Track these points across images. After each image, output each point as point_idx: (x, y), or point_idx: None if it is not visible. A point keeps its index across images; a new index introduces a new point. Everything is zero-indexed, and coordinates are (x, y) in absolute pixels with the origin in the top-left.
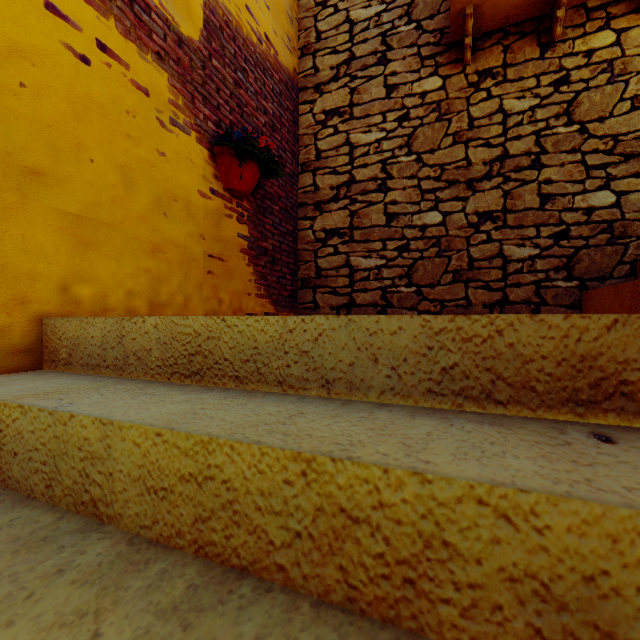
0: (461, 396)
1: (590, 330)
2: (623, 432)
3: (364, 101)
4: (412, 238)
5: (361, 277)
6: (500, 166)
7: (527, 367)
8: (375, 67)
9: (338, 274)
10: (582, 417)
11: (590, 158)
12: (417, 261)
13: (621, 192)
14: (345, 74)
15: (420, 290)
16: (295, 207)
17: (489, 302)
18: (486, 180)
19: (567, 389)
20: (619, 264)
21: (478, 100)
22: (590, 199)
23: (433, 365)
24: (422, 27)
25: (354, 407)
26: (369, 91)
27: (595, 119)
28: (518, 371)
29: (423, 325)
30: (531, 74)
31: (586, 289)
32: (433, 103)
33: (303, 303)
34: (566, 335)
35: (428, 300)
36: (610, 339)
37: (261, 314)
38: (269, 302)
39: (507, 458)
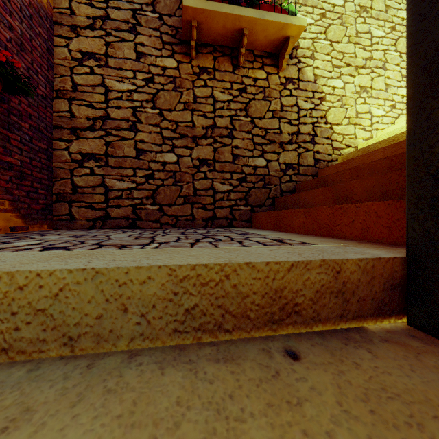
0: (200, 330)
1: (280, 272)
2: (299, 341)
3: (118, 56)
4: (156, 170)
5: (115, 196)
6: (212, 131)
7: (245, 301)
8: (127, 33)
9: (94, 192)
10: (276, 331)
11: (256, 138)
12: (160, 187)
13: (268, 160)
14: (101, 27)
15: (162, 208)
16: (49, 128)
17: (206, 218)
18: (204, 139)
19: (268, 313)
20: (267, 198)
21: (199, 85)
22: (256, 161)
23: (178, 308)
24: (163, 19)
25: (101, 369)
26: (122, 50)
27: (258, 117)
28: (239, 305)
29: (170, 274)
30: (228, 80)
31: (254, 211)
32: (171, 77)
33: (58, 215)
34: (267, 276)
35: (167, 215)
36: (290, 277)
37: (5, 229)
38: (16, 216)
39: (247, 421)
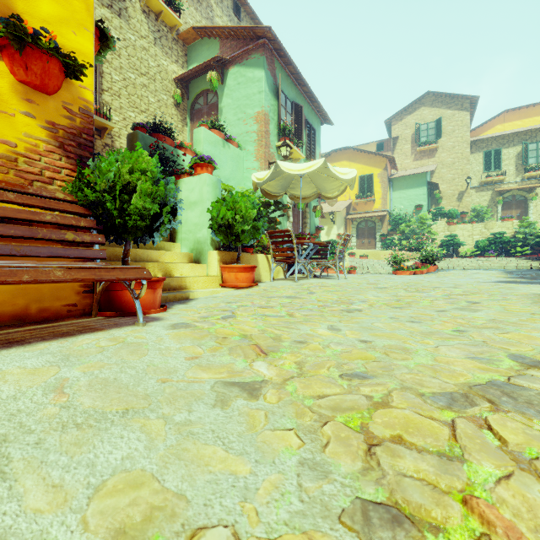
0: None
1: None
2: None
3: None
4: None
5: None
6: None
7: None
8: None
9: None
10: None
11: None
12: None
13: None
14: None
15: None
16: None
17: None
18: None
19: None
20: None
21: None
22: None
23: None
24: None
25: None
26: None
27: None
28: None
29: None
30: None
31: None
32: None
33: None
34: None
35: None
36: None
37: None
38: None
39: None
